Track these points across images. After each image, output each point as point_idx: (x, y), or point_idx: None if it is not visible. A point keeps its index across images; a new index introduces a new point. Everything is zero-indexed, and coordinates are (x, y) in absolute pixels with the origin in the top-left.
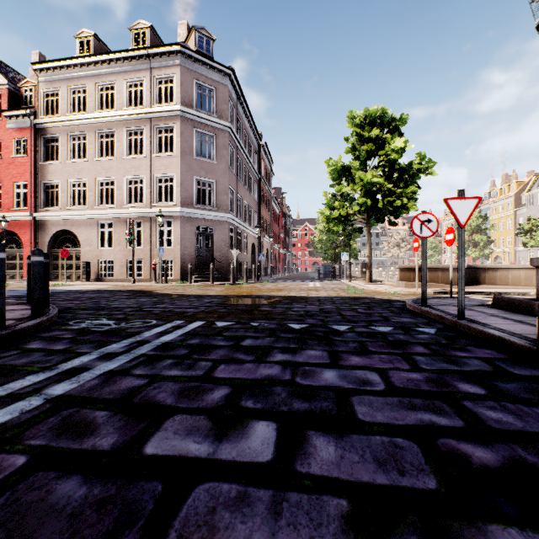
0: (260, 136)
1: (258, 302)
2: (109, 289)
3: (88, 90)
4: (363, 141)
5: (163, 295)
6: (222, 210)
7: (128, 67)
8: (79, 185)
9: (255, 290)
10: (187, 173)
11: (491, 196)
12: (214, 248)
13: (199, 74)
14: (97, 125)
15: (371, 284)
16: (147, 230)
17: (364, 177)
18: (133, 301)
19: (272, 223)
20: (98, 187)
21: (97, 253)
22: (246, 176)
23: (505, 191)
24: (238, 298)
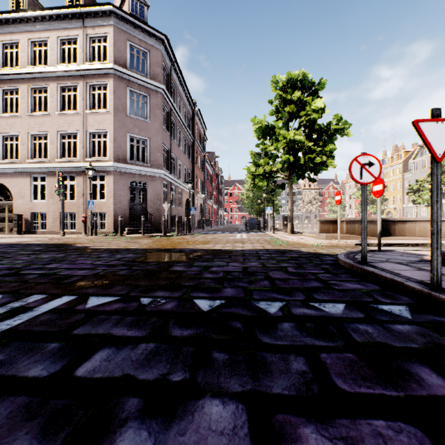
0: (195, 105)
1: (175, 259)
2: (30, 242)
3: (21, 45)
4: (285, 104)
5: (78, 249)
6: (156, 166)
7: (61, 25)
8: (17, 141)
9: (181, 243)
10: (120, 129)
11: (384, 163)
12: (147, 201)
13: (132, 36)
14: (29, 80)
15: (293, 235)
16: (80, 184)
17: (287, 135)
18: (28, 259)
19: (206, 182)
20: (30, 141)
21: (29, 206)
22: (180, 137)
23: (395, 159)
24: (157, 253)
